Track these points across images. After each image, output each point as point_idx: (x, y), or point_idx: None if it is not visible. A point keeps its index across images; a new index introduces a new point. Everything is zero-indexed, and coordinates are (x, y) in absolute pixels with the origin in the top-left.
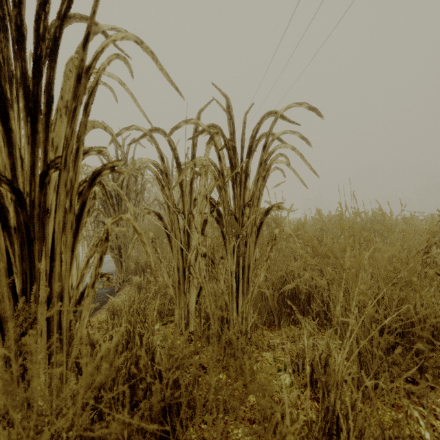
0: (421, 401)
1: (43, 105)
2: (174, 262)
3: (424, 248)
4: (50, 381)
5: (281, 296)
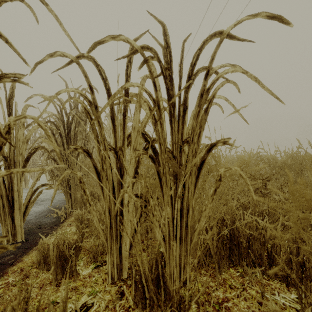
0: None
1: None
2: (106, 204)
3: None
4: None
5: (220, 238)
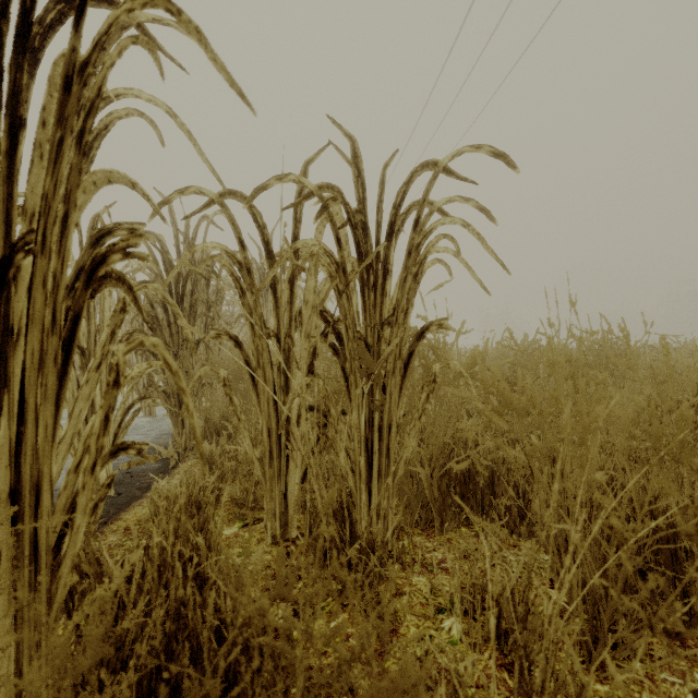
0: (693, 671)
1: (4, 135)
2: (263, 420)
3: (692, 397)
4: (18, 644)
5: (445, 478)
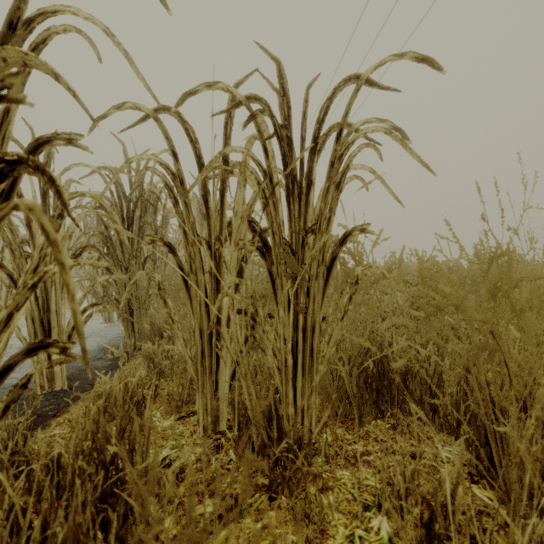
0: None
1: None
2: (195, 321)
3: None
4: None
5: (362, 375)
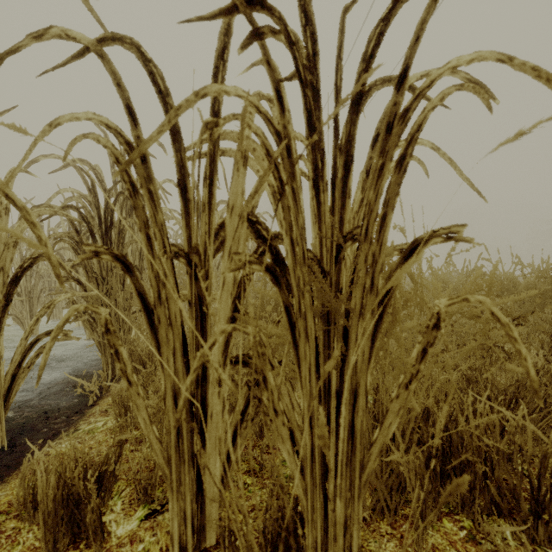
0: None
1: None
2: (166, 381)
3: None
4: None
5: (422, 454)
